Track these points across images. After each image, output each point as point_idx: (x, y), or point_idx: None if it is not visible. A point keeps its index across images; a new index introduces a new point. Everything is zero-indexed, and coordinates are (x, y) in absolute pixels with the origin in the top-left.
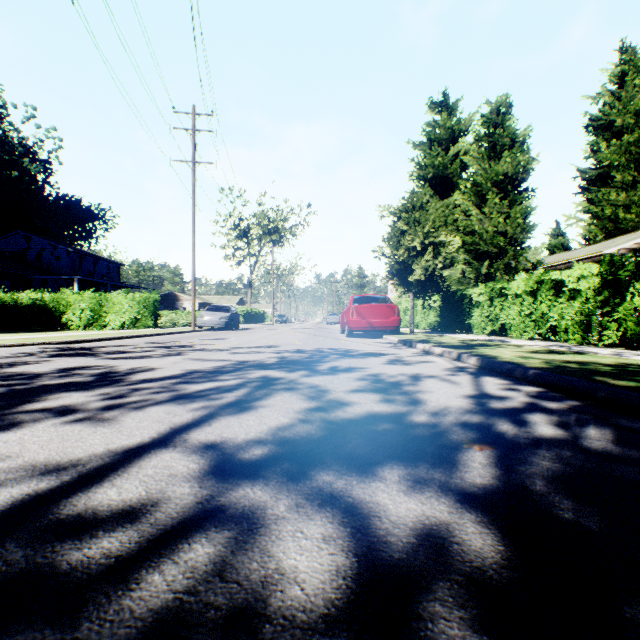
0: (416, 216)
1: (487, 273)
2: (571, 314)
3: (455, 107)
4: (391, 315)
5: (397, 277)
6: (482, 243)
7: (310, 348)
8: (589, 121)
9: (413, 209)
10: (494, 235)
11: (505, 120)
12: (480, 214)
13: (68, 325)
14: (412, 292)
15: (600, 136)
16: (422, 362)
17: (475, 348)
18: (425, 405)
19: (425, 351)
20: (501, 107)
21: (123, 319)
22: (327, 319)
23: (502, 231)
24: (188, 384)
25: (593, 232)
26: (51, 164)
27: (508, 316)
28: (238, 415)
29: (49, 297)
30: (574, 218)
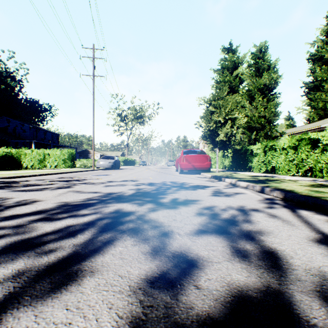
0: (220, 103)
1: (255, 138)
2: (325, 160)
3: (236, 50)
4: (205, 161)
5: (209, 139)
6: (252, 122)
7: (158, 181)
8: (309, 56)
9: (218, 99)
10: (258, 118)
11: (264, 55)
12: (250, 106)
13: (25, 166)
14: (217, 147)
15: (316, 64)
16: (237, 194)
17: (267, 182)
18: (291, 266)
19: (232, 184)
20: (262, 48)
21: (55, 163)
22: (167, 163)
23: (263, 115)
24: (43, 223)
25: (312, 116)
26: (22, 82)
27: (277, 161)
28: (44, 304)
29: (14, 151)
30: (301, 109)
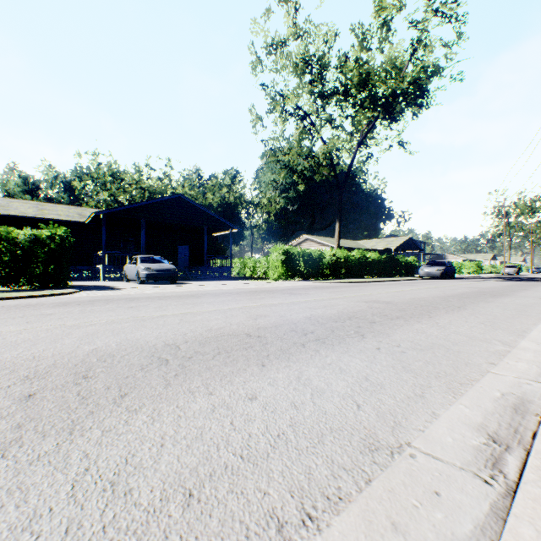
0: None
1: None
2: None
3: None
4: None
5: None
6: None
7: None
8: None
9: None
10: None
11: None
12: None
13: None
14: None
15: None
16: None
17: None
18: None
19: None
20: None
21: (468, 271)
22: None
23: None
24: None
25: None
26: None
27: None
28: None
29: None
30: None
